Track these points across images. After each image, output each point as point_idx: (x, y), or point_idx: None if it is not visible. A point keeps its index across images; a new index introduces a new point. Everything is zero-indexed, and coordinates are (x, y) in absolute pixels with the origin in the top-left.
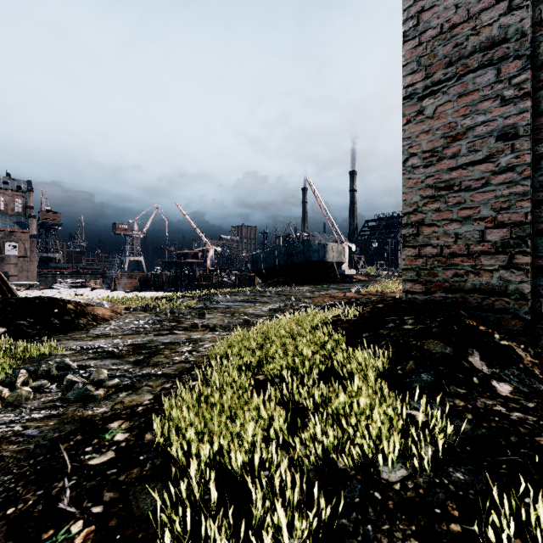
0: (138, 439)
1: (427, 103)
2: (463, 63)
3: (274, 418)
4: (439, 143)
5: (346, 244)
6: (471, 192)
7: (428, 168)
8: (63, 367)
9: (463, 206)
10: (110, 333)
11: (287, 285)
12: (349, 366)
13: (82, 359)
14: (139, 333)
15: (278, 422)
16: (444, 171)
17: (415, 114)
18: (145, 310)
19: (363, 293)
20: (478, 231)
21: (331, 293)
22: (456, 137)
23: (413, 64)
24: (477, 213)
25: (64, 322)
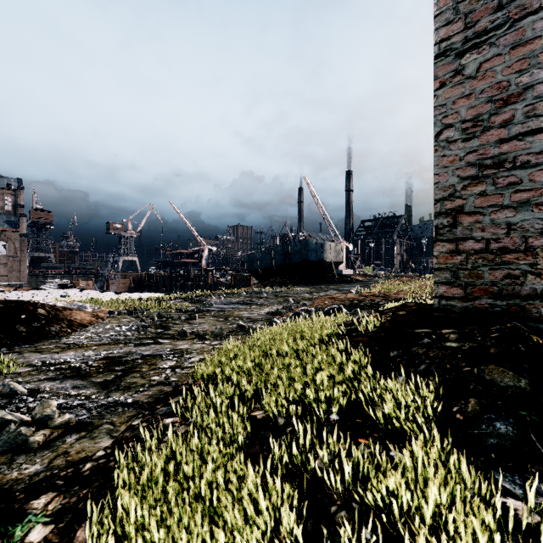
0: (64, 540)
1: (467, 59)
2: (519, 4)
3: (282, 517)
4: (484, 109)
5: (343, 244)
6: (530, 169)
7: (468, 141)
8: (7, 393)
9: (519, 188)
10: (84, 343)
11: (284, 286)
12: (386, 408)
13: (38, 379)
14: (117, 343)
15: (289, 522)
16: (491, 145)
17: (451, 74)
18: (131, 313)
19: (364, 294)
20: (540, 219)
21: (330, 295)
22: (509, 100)
23: (449, 13)
24: (538, 196)
25: (31, 330)
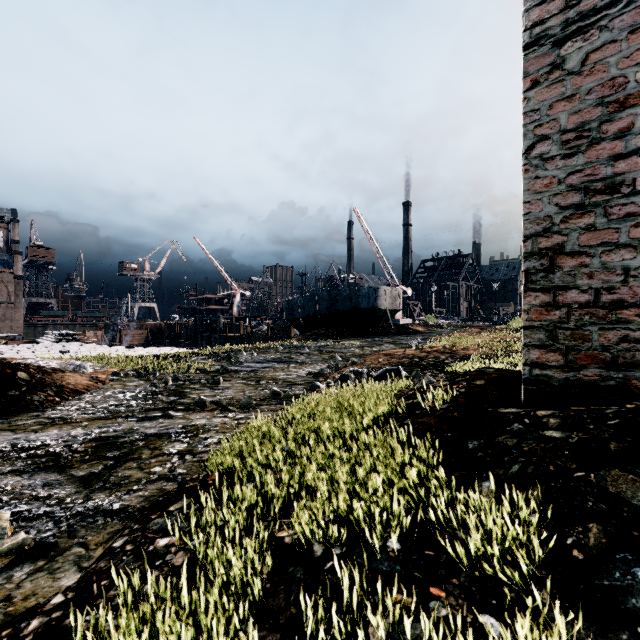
0: None
1: (569, 49)
2: None
3: None
4: (592, 115)
5: (401, 288)
6: None
7: (571, 158)
8: None
9: None
10: (73, 417)
11: (330, 338)
12: (471, 543)
13: None
14: (116, 417)
15: None
16: (602, 162)
17: (547, 70)
18: (140, 375)
19: (427, 349)
20: None
21: (386, 350)
22: (627, 102)
23: None
24: None
25: (7, 400)
